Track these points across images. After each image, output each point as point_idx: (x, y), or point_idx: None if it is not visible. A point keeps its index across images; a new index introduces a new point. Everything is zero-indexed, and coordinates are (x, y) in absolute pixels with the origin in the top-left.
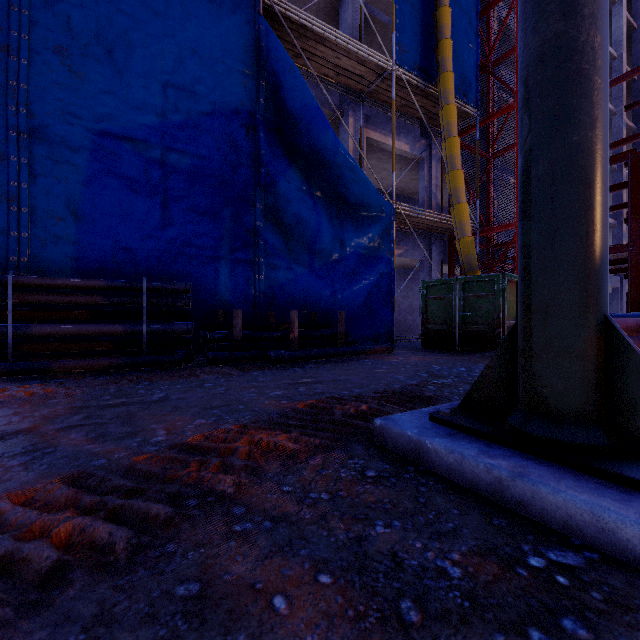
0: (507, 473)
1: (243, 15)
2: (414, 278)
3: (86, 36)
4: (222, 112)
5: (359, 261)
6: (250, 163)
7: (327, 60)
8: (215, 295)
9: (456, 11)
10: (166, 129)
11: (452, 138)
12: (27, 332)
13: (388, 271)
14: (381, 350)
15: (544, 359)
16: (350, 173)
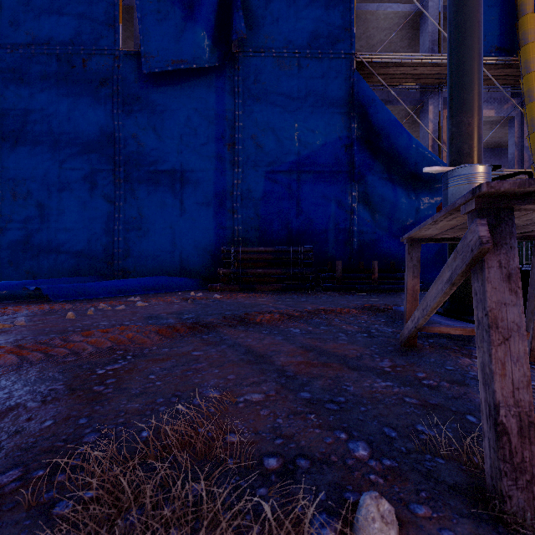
0: None
1: (342, 77)
2: None
3: (263, 125)
4: (329, 141)
5: None
6: (347, 168)
7: (406, 73)
8: (325, 252)
9: None
10: (299, 161)
11: (533, 103)
12: (246, 272)
13: None
14: None
15: None
16: (422, 159)
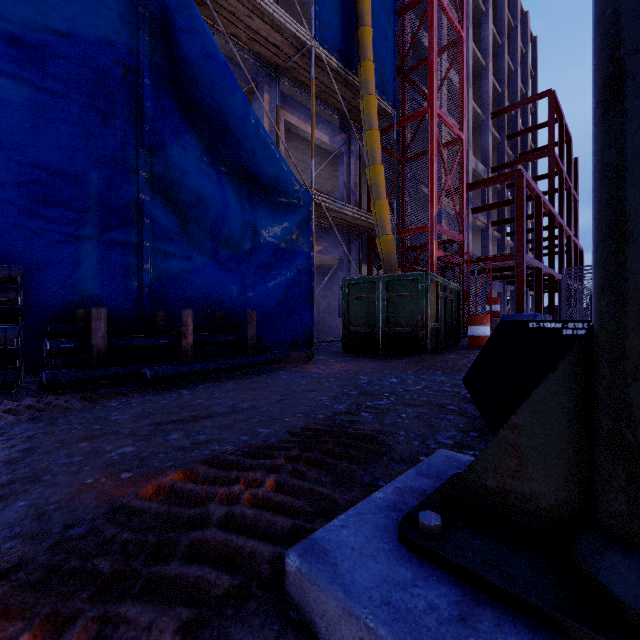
0: None
1: None
2: (333, 278)
3: None
4: (85, 37)
5: (275, 254)
6: (129, 115)
7: (237, 17)
8: (73, 288)
9: (375, 3)
10: None
11: (373, 130)
12: None
13: (307, 267)
14: (299, 357)
15: None
16: (264, 149)
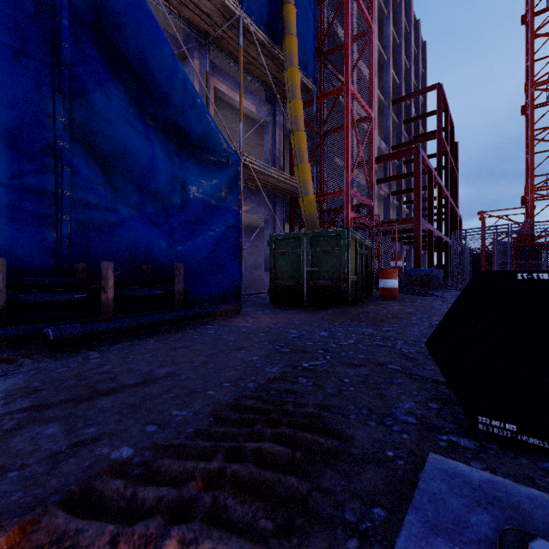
0: None
1: None
2: (258, 236)
3: None
4: None
5: (204, 209)
6: (45, 55)
7: None
8: None
9: None
10: None
11: (296, 100)
12: None
13: (236, 223)
14: (228, 310)
15: None
16: (192, 105)
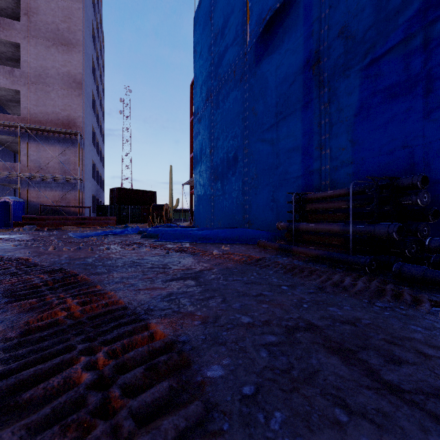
0: None
1: None
2: None
3: None
4: None
5: None
6: None
7: None
8: None
9: None
10: (429, 2)
11: None
12: (298, 227)
13: None
14: None
15: None
16: None
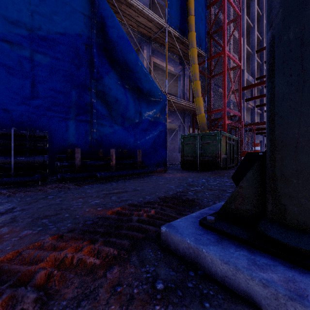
0: (285, 292)
1: None
2: (176, 134)
3: None
4: (70, 34)
5: (149, 124)
6: (88, 65)
7: (132, 17)
8: (66, 140)
9: (196, 3)
10: (33, 39)
11: (195, 64)
12: None
13: (164, 129)
14: (161, 170)
15: (295, 183)
16: (144, 76)
